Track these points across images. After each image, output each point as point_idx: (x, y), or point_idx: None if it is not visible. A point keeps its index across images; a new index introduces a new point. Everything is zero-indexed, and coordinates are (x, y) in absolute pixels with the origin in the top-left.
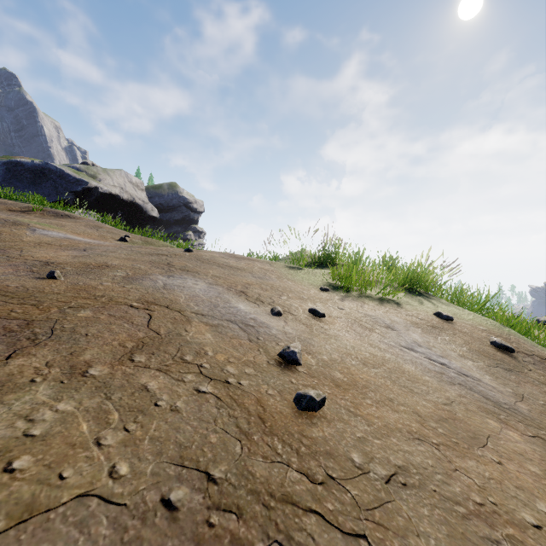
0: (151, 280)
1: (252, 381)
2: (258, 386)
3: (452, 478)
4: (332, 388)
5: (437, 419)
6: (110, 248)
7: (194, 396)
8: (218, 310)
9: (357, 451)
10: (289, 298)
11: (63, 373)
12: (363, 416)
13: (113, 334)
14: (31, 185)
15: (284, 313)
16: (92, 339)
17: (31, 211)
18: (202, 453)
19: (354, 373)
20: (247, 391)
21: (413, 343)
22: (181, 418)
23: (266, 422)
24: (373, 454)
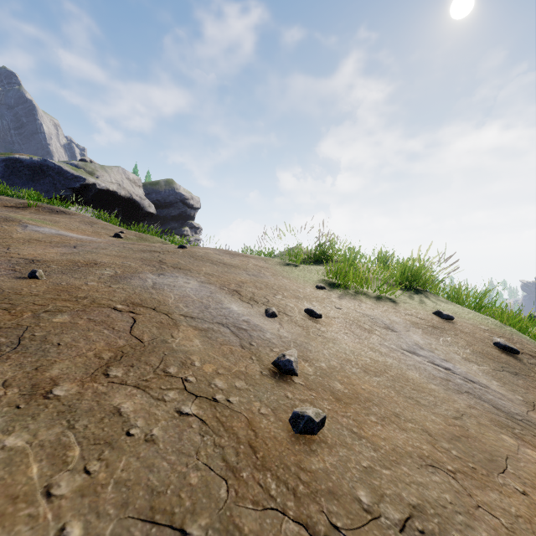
0: (140, 279)
1: (242, 398)
2: (249, 403)
3: (475, 518)
4: (332, 403)
5: (449, 437)
6: (102, 245)
7: (174, 420)
8: (209, 312)
9: (364, 487)
10: (284, 297)
11: (22, 394)
12: (367, 438)
13: (89, 343)
14: (30, 182)
15: (279, 314)
16: (64, 350)
17: (27, 207)
18: (179, 501)
19: (355, 383)
20: (237, 410)
21: (414, 345)
22: (156, 451)
23: (258, 452)
24: (382, 489)
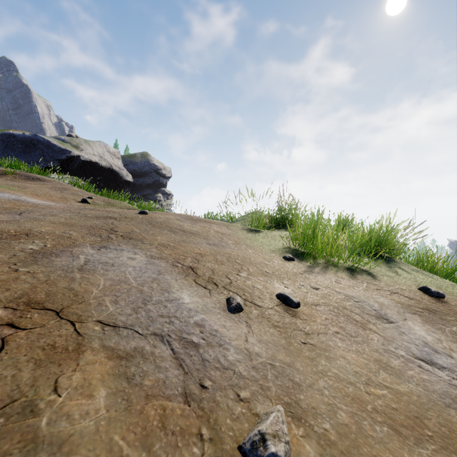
0: (71, 255)
1: None
2: None
3: None
4: None
5: None
6: (54, 211)
7: None
8: (147, 311)
9: None
10: (250, 274)
11: None
12: None
13: None
14: (22, 154)
15: (245, 304)
16: None
17: (4, 174)
18: None
19: None
20: None
21: (425, 346)
22: None
23: None
24: None
